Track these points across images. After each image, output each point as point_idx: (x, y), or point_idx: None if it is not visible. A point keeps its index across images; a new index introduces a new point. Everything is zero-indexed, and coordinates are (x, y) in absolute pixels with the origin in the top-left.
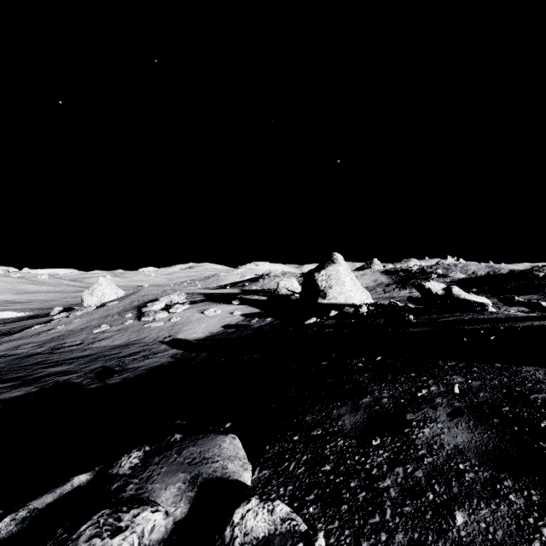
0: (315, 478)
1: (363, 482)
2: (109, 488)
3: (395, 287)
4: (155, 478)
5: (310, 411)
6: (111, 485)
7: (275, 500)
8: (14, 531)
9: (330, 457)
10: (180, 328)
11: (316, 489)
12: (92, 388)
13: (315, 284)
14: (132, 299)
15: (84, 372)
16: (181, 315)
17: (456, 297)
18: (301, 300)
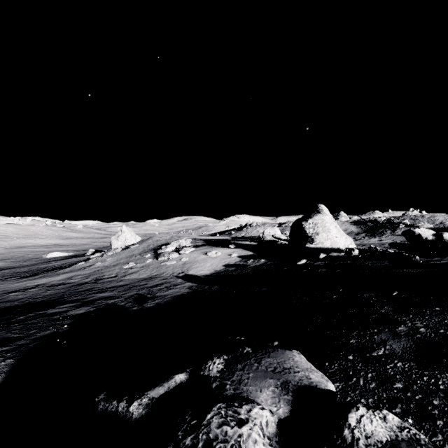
0: (391, 393)
1: (446, 401)
2: (210, 386)
3: (364, 235)
4: (246, 381)
5: (350, 336)
6: (210, 384)
7: (382, 409)
8: (143, 413)
9: (396, 376)
10: (189, 266)
11: (398, 403)
12: (135, 310)
13: (303, 231)
14: (148, 243)
15: (125, 297)
16: (189, 256)
17: (447, 242)
18: (290, 245)
